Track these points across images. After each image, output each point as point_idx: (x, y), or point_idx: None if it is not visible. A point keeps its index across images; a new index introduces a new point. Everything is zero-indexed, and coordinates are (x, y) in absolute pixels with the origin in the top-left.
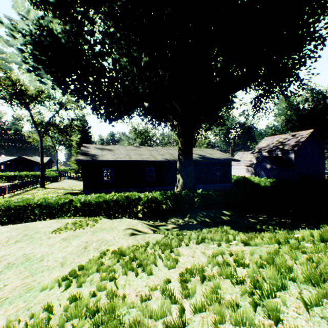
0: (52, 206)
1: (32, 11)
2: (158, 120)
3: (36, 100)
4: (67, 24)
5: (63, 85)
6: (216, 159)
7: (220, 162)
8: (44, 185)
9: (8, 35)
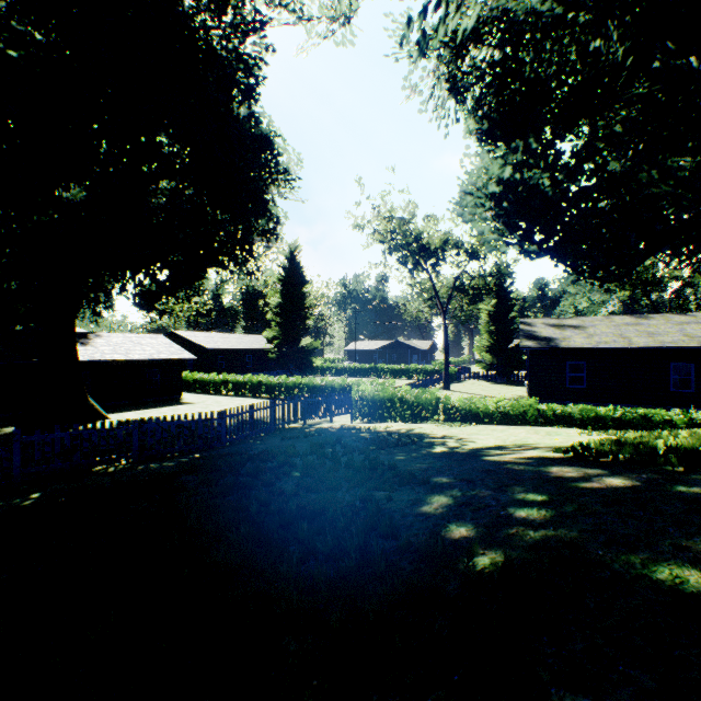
0: (513, 414)
1: (507, 169)
2: None
3: (435, 255)
4: (560, 173)
5: (550, 253)
6: None
7: None
8: (448, 387)
9: (478, 207)
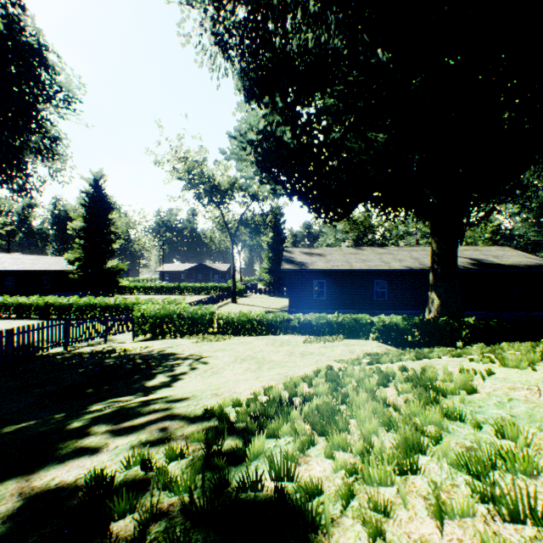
0: (270, 324)
1: (262, 120)
2: (394, 209)
3: (226, 195)
4: (298, 129)
5: (292, 194)
6: (507, 267)
7: (517, 272)
8: (235, 300)
9: (240, 150)
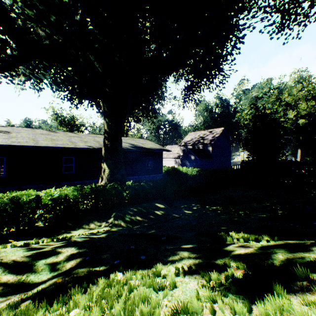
0: None
1: None
2: (78, 96)
3: None
4: None
5: None
6: (148, 149)
7: (152, 152)
8: None
9: None
